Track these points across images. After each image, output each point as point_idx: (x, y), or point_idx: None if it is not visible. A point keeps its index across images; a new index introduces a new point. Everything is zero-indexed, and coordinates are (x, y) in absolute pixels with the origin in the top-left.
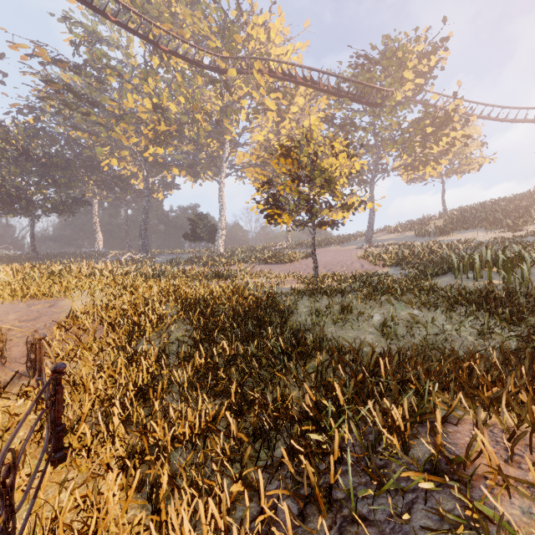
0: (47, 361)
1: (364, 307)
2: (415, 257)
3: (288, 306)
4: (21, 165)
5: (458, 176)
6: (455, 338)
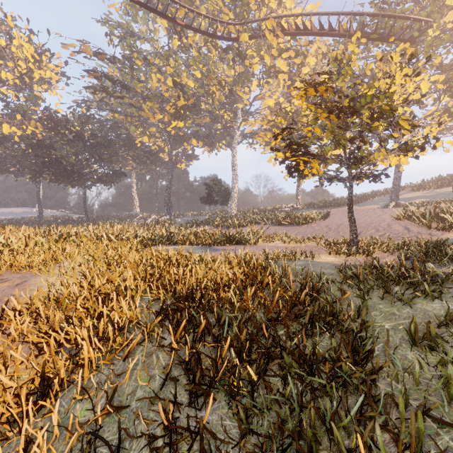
0: None
1: None
2: None
3: (361, 322)
4: (75, 145)
5: None
6: None
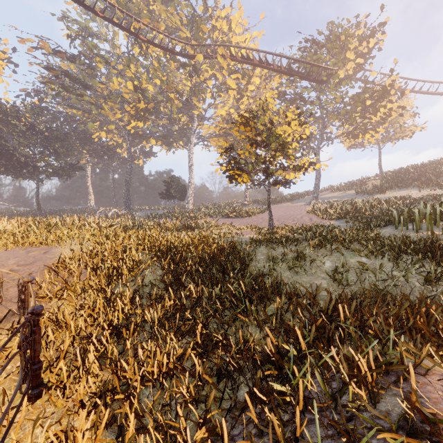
0: (31, 302)
1: (316, 254)
2: (357, 211)
3: (248, 253)
4: (28, 137)
5: (393, 143)
6: (403, 283)
